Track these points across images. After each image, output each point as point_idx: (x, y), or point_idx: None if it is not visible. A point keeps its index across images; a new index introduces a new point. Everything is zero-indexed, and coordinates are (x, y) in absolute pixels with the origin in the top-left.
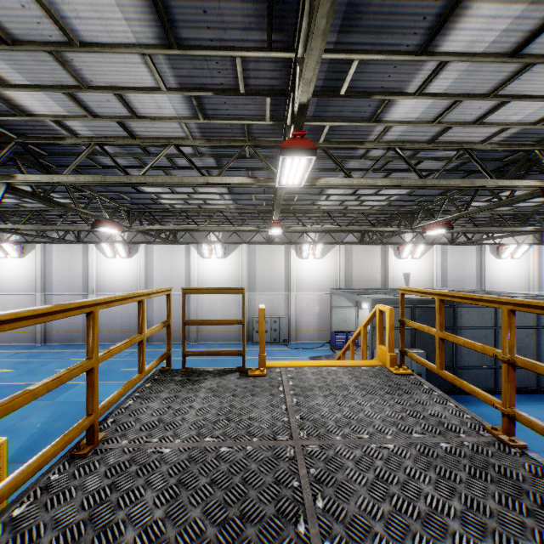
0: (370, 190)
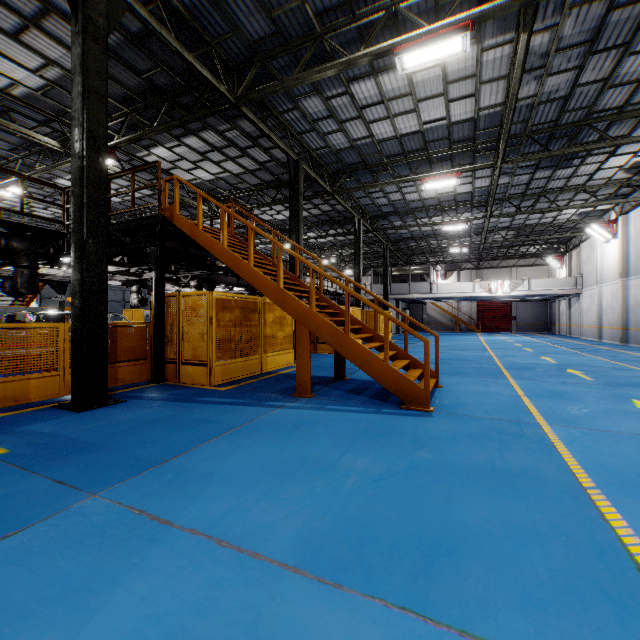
0: (41, 206)
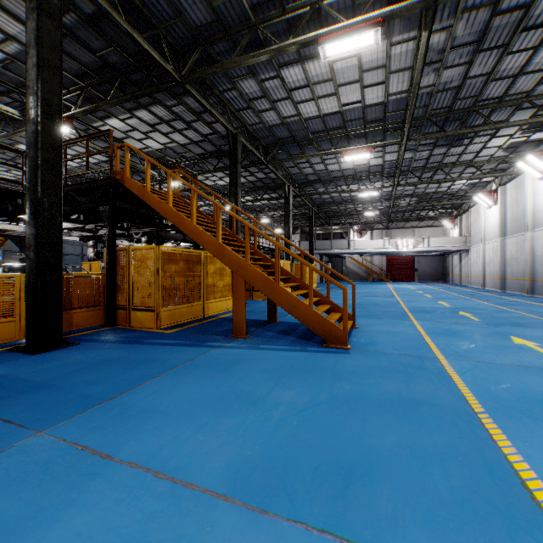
0: (5, 168)
